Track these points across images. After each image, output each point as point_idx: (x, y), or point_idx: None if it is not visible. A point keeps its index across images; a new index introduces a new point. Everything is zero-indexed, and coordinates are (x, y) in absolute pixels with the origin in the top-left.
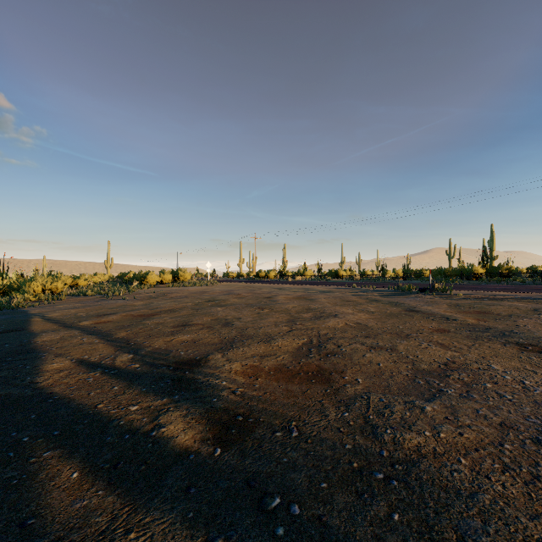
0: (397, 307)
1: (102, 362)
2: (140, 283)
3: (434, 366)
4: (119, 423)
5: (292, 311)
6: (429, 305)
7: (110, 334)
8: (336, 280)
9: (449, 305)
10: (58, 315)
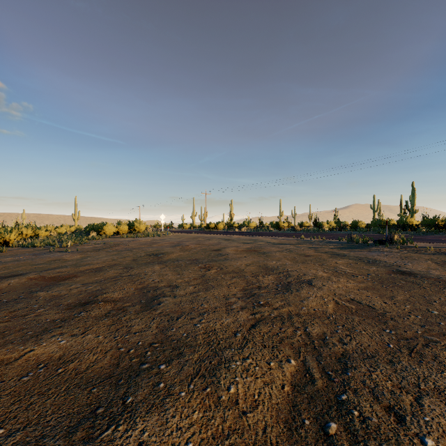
0: (376, 266)
1: None
2: (97, 233)
3: None
4: None
5: (247, 272)
6: (411, 262)
7: None
8: (278, 231)
9: (436, 263)
10: None
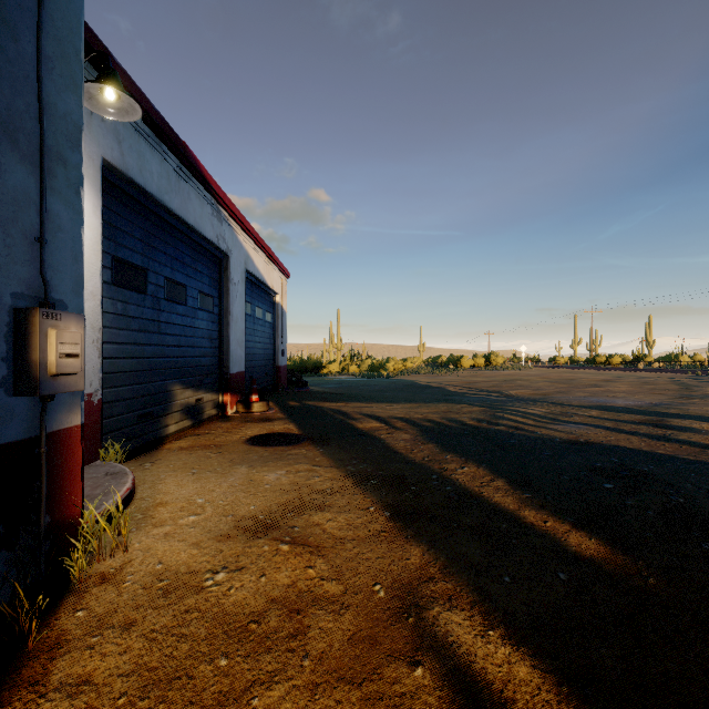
0: (680, 387)
1: (464, 389)
2: (454, 366)
3: (600, 396)
4: (479, 394)
5: (574, 384)
6: None
7: (460, 386)
8: None
9: None
10: (423, 380)
